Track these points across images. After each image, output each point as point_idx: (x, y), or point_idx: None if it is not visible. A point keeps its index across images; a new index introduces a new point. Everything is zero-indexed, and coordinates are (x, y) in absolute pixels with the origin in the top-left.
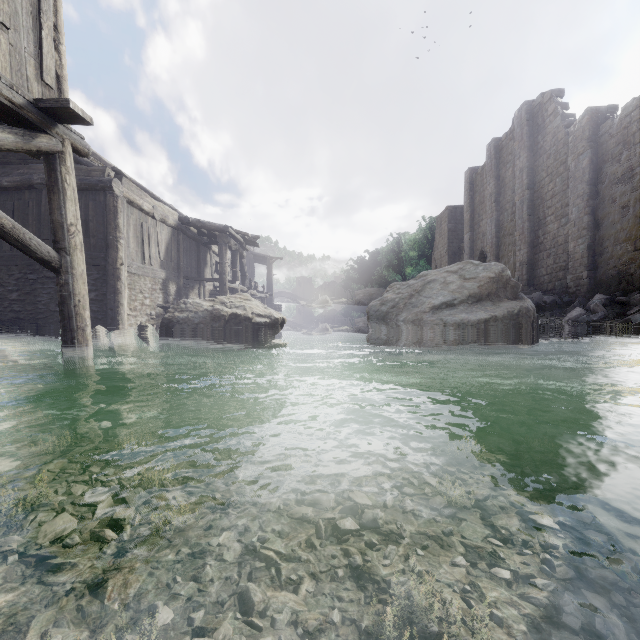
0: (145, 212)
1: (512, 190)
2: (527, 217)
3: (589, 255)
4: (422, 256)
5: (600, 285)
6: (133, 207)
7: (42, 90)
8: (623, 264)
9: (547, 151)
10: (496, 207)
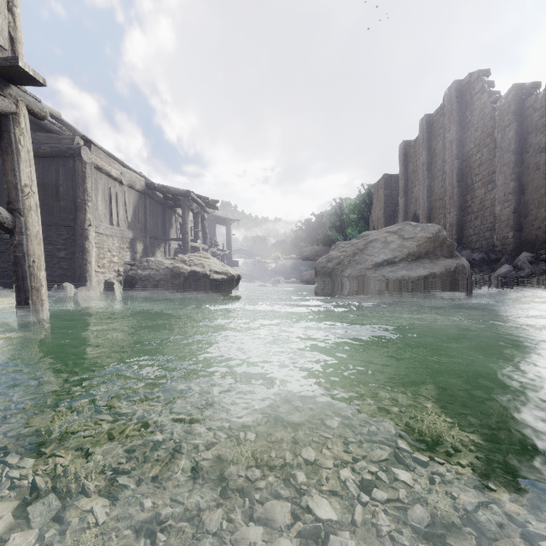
0: (113, 178)
1: (442, 160)
2: (456, 183)
3: (515, 217)
4: (361, 218)
5: (525, 244)
6: (101, 173)
7: None
8: None
9: (475, 125)
10: (428, 175)
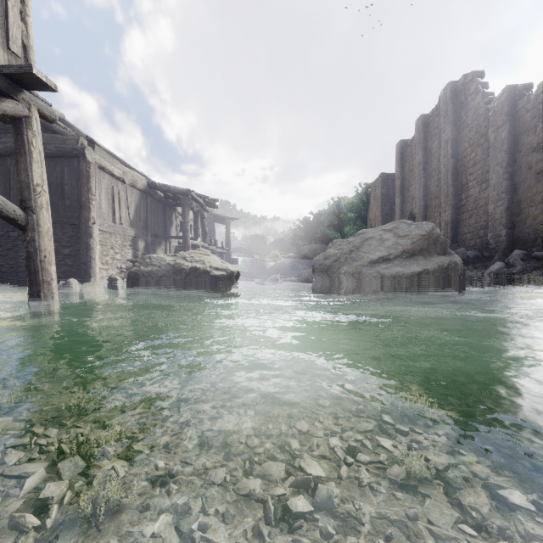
0: (116, 177)
1: (438, 159)
2: (451, 182)
3: (507, 215)
4: (359, 217)
5: (517, 242)
6: (105, 172)
7: (8, 58)
8: (538, 223)
9: (469, 125)
10: (424, 174)
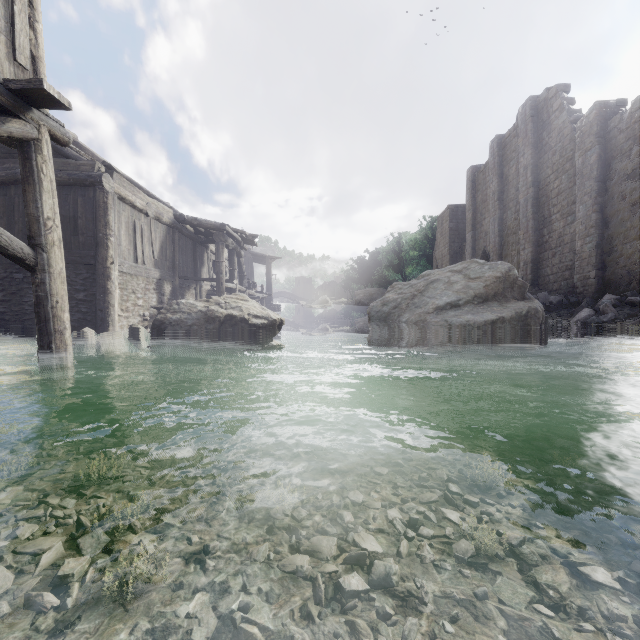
0: (138, 209)
1: (516, 188)
2: (532, 215)
3: (597, 254)
4: (423, 256)
5: (609, 285)
6: (125, 204)
7: (14, 71)
8: (633, 263)
9: (552, 148)
10: (499, 205)
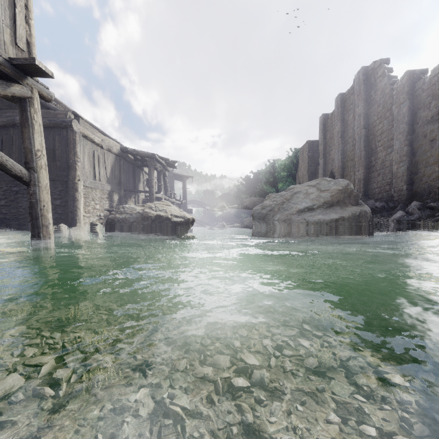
0: (96, 143)
1: (353, 129)
2: (363, 148)
3: (408, 174)
4: (290, 175)
5: (415, 195)
6: (87, 140)
7: (16, 52)
8: (432, 180)
9: (377, 102)
10: (341, 141)
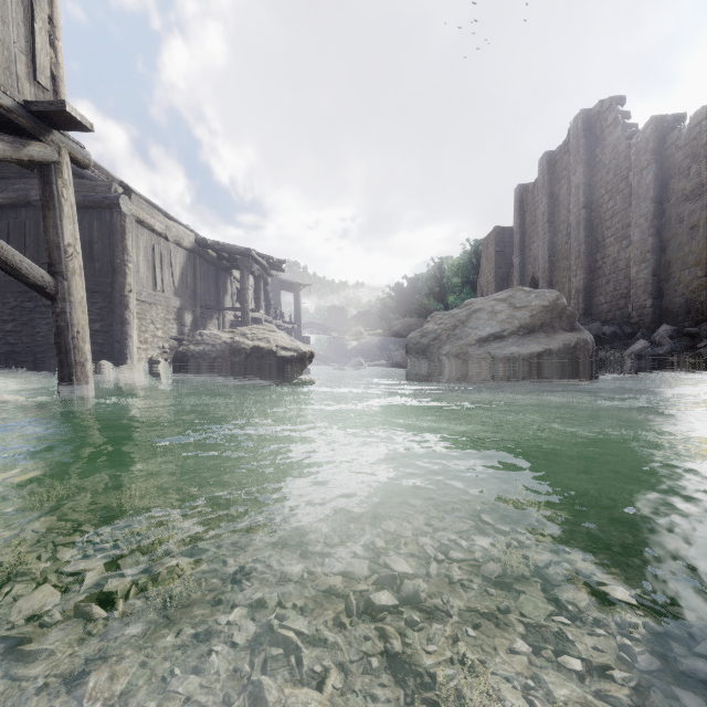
0: (157, 233)
1: (567, 209)
2: (584, 239)
3: (654, 281)
4: (466, 283)
5: (666, 315)
6: (143, 227)
7: (35, 91)
8: (692, 291)
9: (606, 165)
10: (549, 228)
